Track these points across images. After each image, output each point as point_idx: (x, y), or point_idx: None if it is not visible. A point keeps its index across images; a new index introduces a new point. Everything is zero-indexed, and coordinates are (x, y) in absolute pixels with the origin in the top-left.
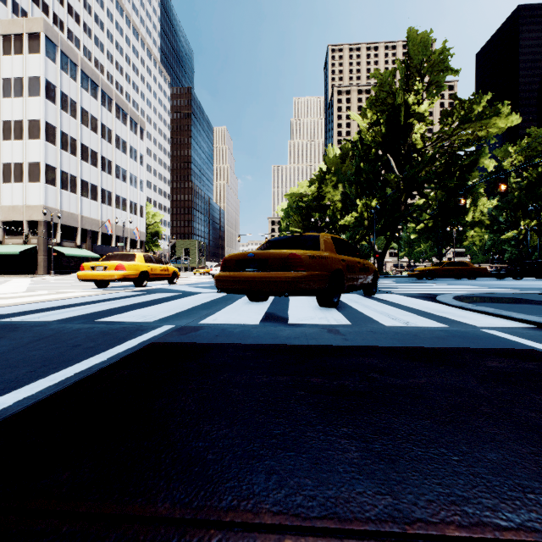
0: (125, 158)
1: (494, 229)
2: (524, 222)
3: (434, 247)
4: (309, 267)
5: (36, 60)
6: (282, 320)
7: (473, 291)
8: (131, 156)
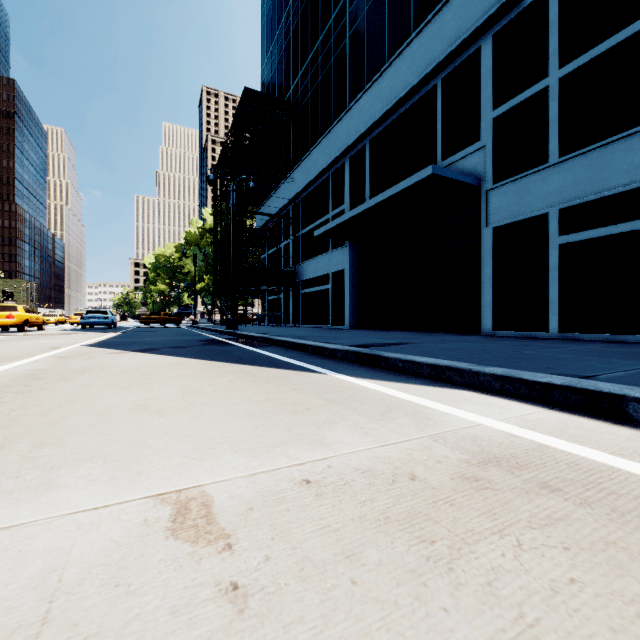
0: None
1: None
2: None
3: None
4: (158, 319)
5: None
6: None
7: None
8: None
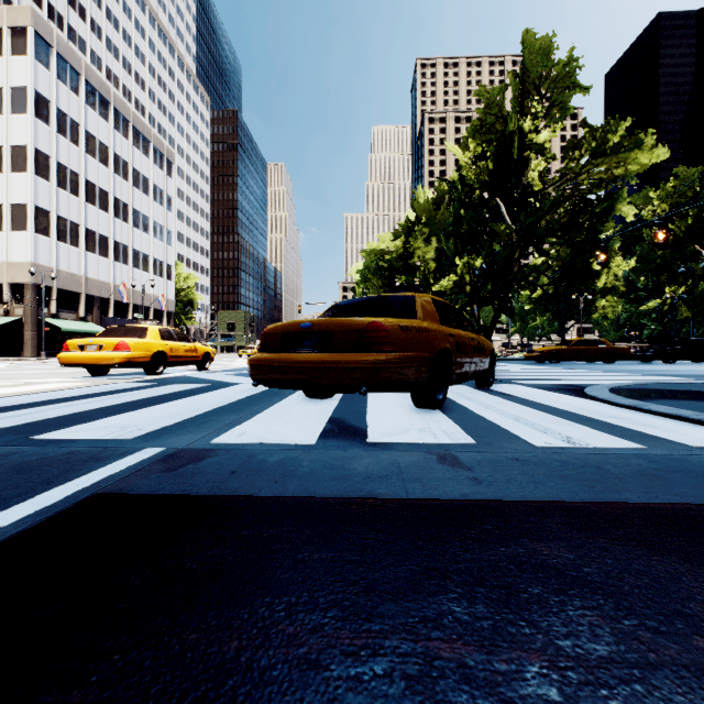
0: (147, 201)
1: (631, 298)
2: (670, 288)
3: (555, 321)
4: (401, 344)
5: (22, 64)
6: (356, 434)
7: (627, 380)
8: (155, 198)
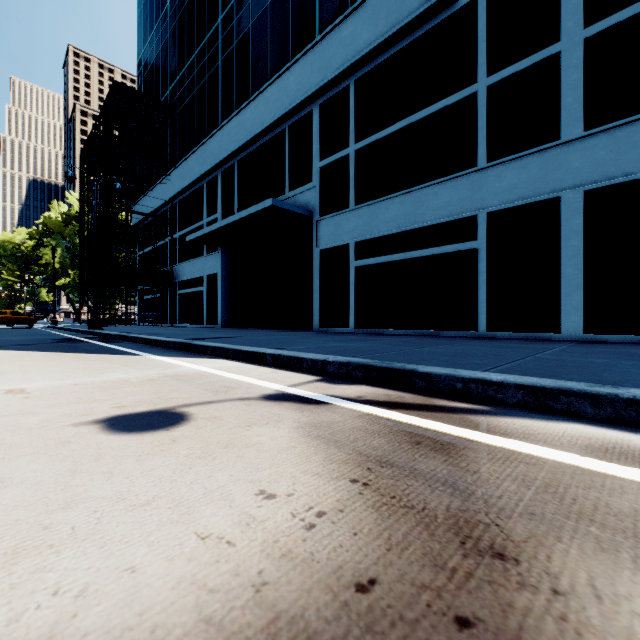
0: None
1: None
2: None
3: None
4: (3, 319)
5: None
6: None
7: None
8: None
